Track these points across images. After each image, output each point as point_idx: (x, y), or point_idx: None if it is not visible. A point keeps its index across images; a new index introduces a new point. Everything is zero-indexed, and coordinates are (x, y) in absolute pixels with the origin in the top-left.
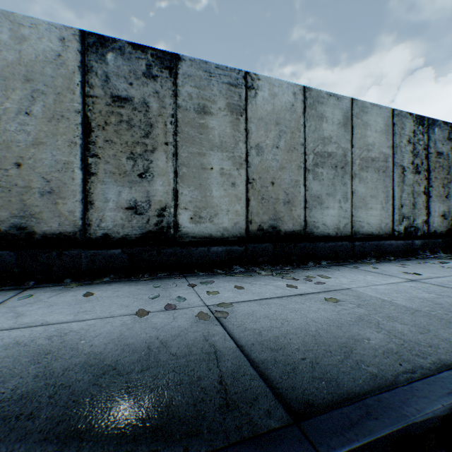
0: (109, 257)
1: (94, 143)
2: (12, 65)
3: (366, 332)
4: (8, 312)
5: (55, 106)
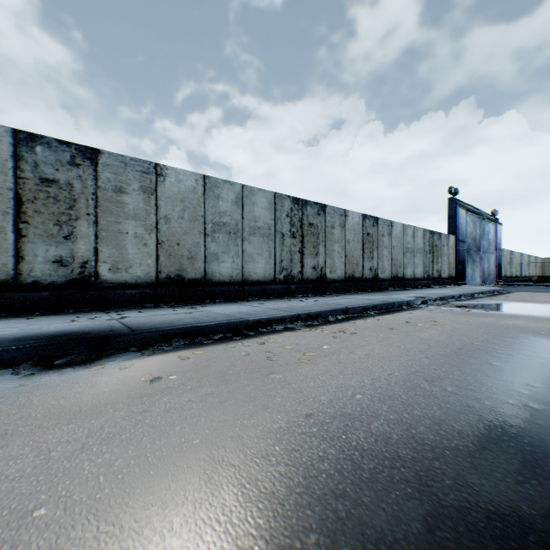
0: (40, 298)
1: (26, 212)
2: None
3: (187, 320)
4: None
5: None
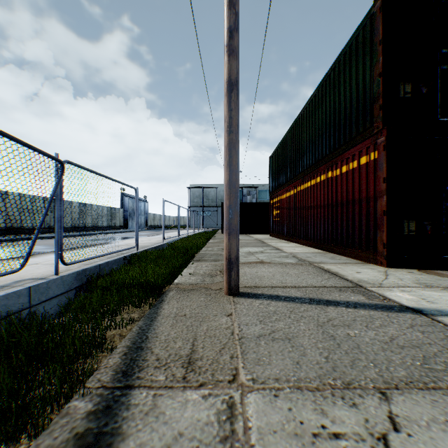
0: None
1: None
2: None
3: None
4: None
5: None
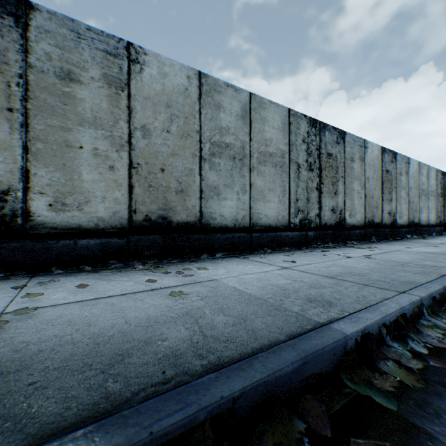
0: None
1: None
2: None
3: (172, 331)
4: None
5: None
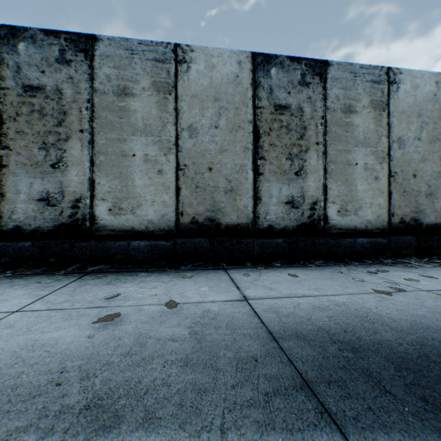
0: (274, 245)
1: (261, 147)
2: (205, 89)
3: None
4: (254, 285)
5: (234, 119)
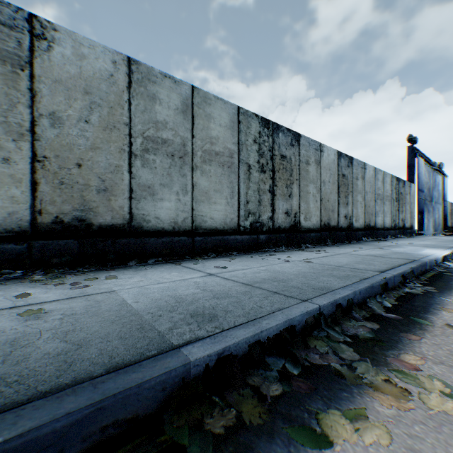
0: None
1: None
2: None
3: None
4: None
5: None
